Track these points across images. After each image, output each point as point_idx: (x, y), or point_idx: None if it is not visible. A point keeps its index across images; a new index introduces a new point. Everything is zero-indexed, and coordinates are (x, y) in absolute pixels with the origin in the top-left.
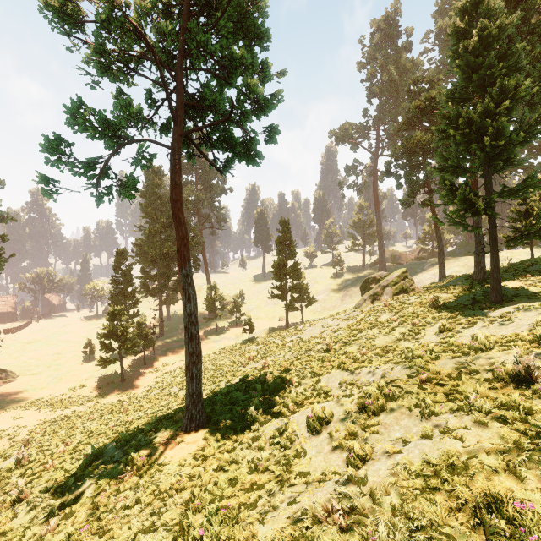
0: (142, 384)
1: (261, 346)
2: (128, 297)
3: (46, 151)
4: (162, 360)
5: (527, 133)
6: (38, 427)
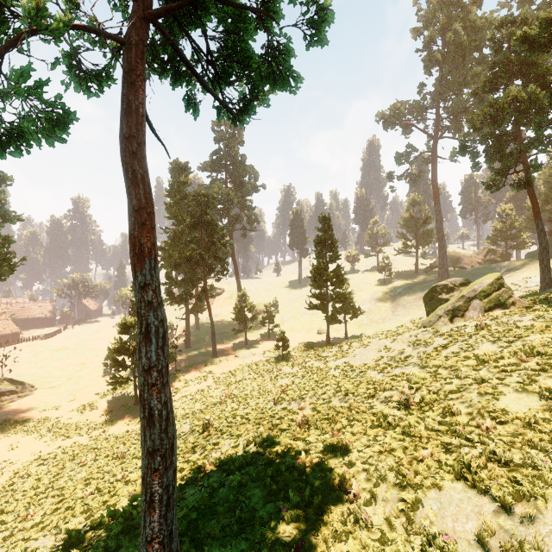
0: None
1: (297, 369)
2: None
3: None
4: (184, 378)
5: None
6: (27, 465)
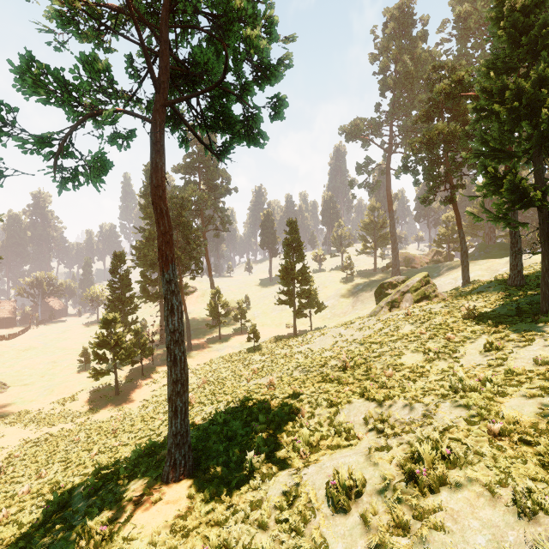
0: (138, 397)
1: (267, 356)
2: (125, 302)
3: None
4: (161, 370)
5: None
6: (19, 448)
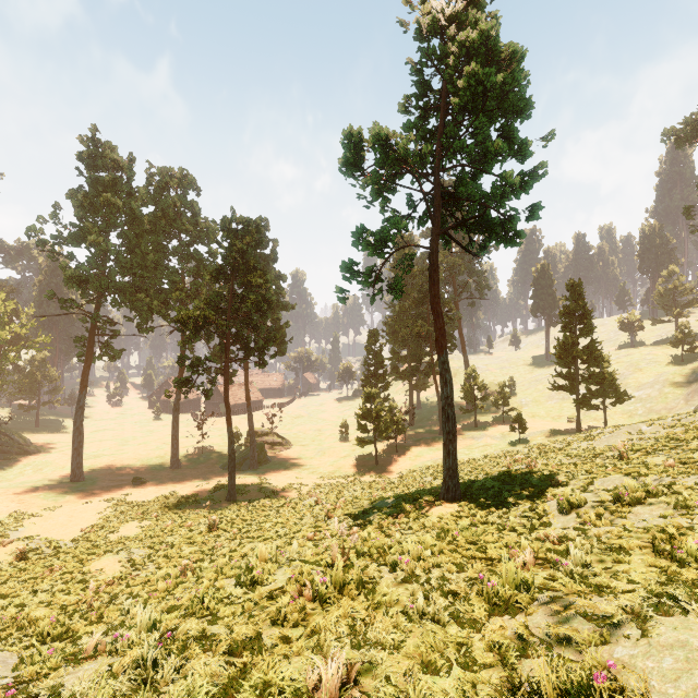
0: (395, 470)
1: (535, 449)
2: (379, 379)
3: (343, 271)
4: (414, 450)
5: None
6: (315, 487)
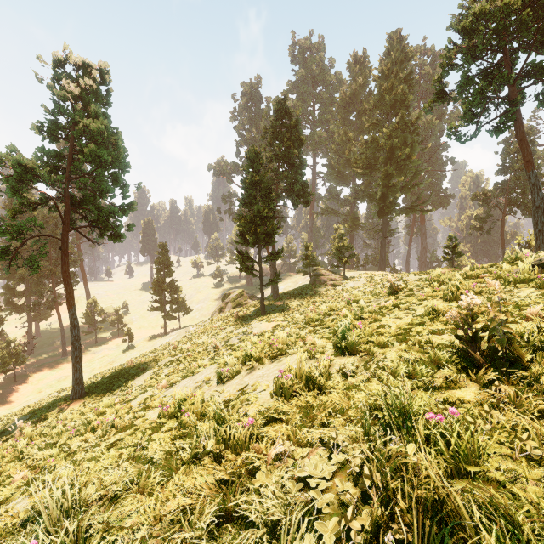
0: (15, 398)
1: (138, 352)
2: None
3: None
4: (36, 375)
5: (271, 232)
6: None
